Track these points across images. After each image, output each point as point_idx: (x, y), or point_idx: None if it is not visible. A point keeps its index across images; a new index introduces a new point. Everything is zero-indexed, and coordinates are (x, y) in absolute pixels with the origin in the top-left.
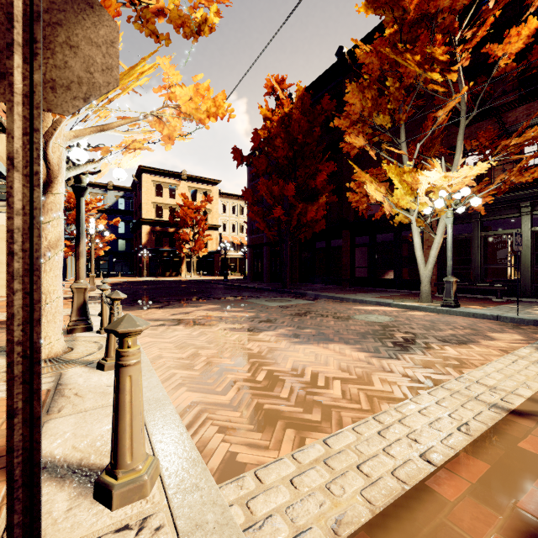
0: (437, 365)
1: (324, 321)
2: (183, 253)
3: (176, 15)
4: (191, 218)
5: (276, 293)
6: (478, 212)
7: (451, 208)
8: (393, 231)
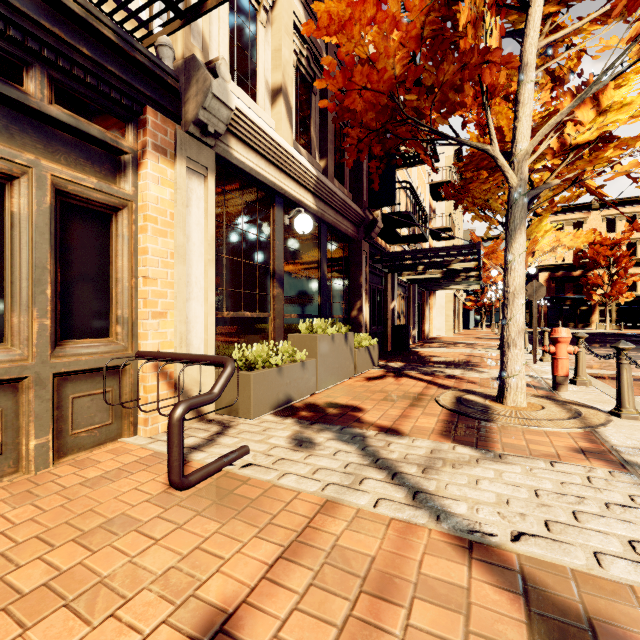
0: None
1: None
2: (593, 300)
3: (563, 200)
4: (604, 256)
5: None
6: None
7: None
8: None
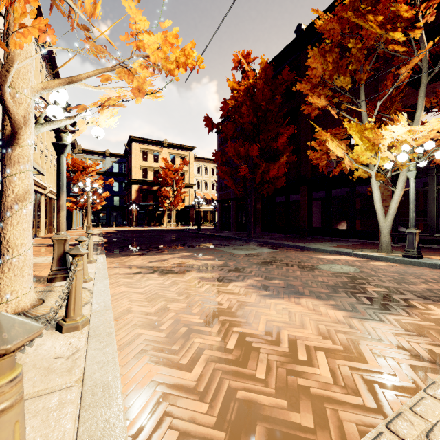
0: (432, 331)
1: (291, 271)
2: (165, 207)
3: None
4: (171, 178)
5: (243, 242)
6: (434, 167)
7: (414, 161)
8: (348, 186)
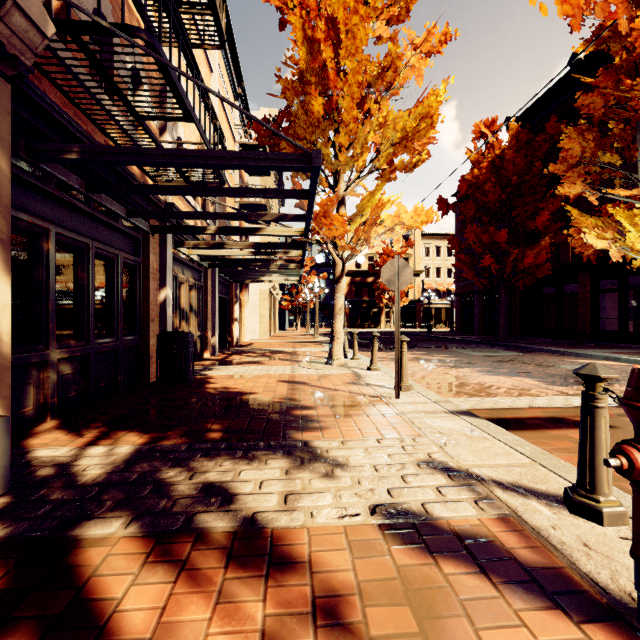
0: None
1: (523, 366)
2: (382, 303)
3: (401, 166)
4: None
5: (486, 346)
6: None
7: None
8: None
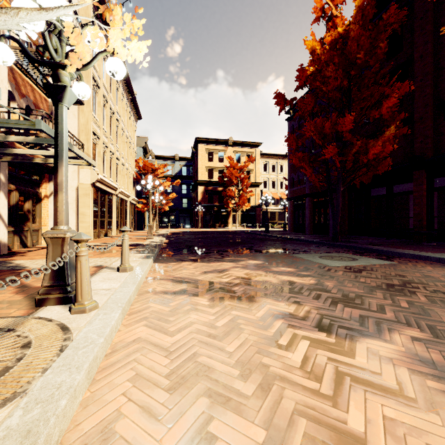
0: None
1: None
2: (229, 208)
3: None
4: (236, 177)
5: (327, 247)
6: None
7: None
8: None
